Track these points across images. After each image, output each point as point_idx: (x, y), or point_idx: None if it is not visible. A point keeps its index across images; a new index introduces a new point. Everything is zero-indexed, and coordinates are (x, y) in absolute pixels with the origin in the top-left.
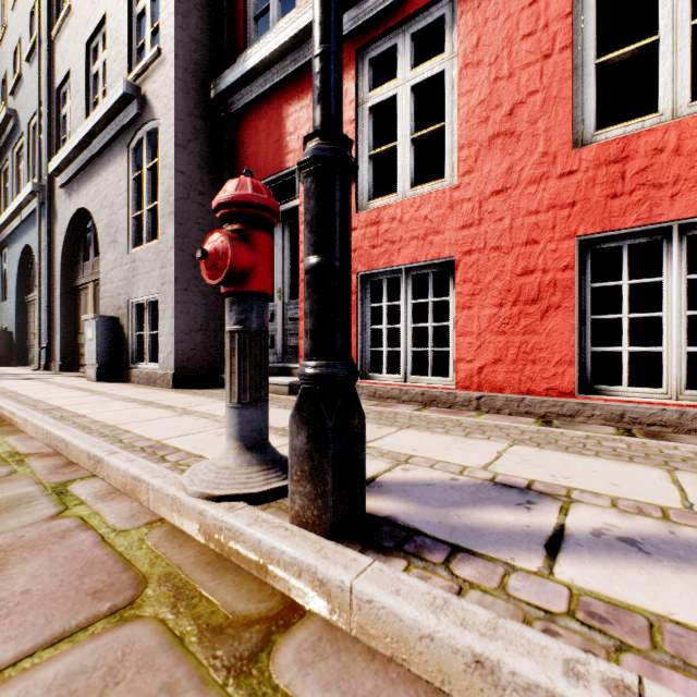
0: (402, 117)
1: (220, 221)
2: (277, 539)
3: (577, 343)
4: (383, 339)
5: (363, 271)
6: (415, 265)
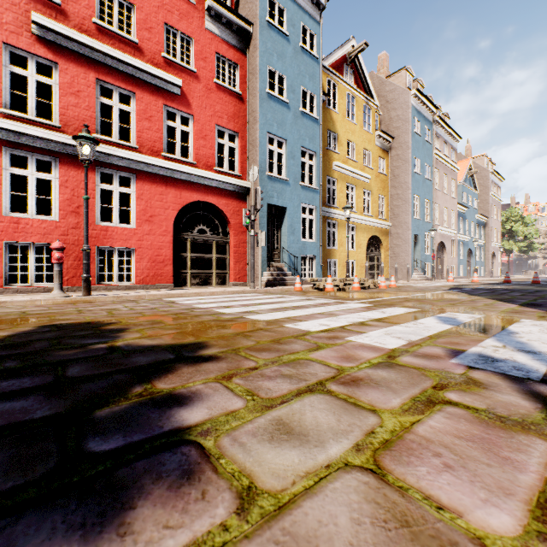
0: (31, 186)
1: (56, 249)
2: (85, 296)
3: (97, 272)
4: (19, 269)
5: (7, 241)
6: (39, 243)
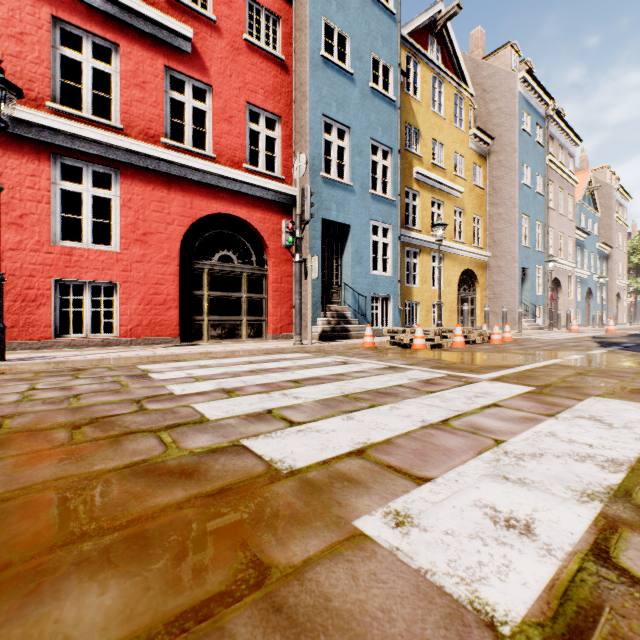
0: None
1: None
2: None
3: (54, 319)
4: None
5: None
6: None
